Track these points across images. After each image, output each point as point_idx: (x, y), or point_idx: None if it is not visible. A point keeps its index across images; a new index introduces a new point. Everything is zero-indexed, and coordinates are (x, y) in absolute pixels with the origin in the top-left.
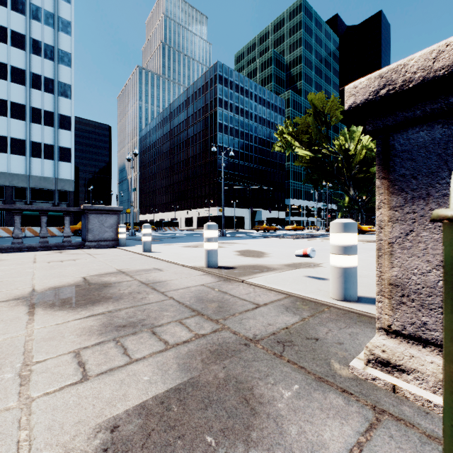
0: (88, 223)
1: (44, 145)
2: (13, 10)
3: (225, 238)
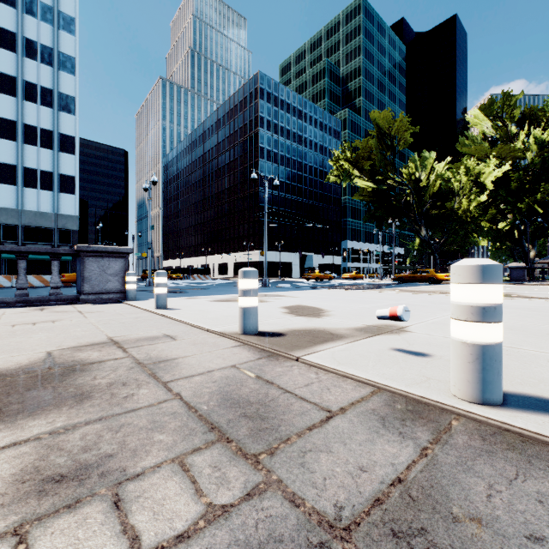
0: (84, 269)
1: (41, 172)
2: (1, 2)
3: (268, 290)
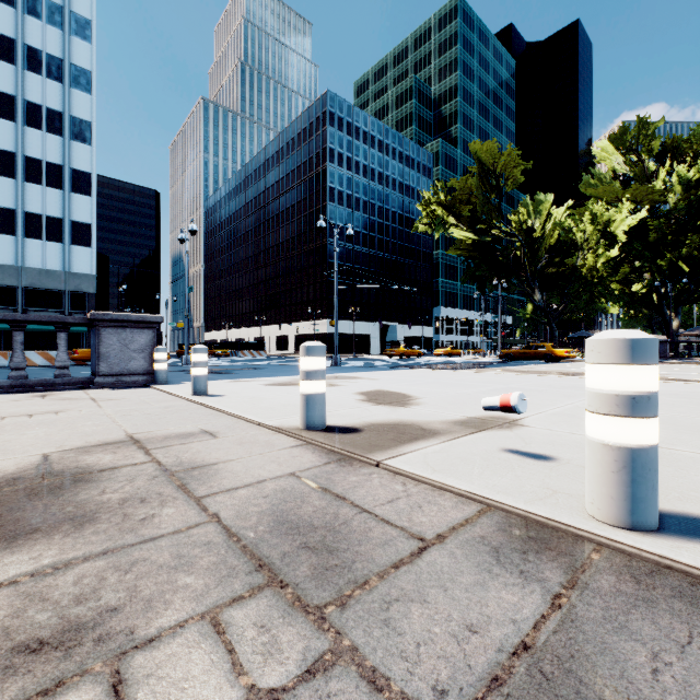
0: (100, 343)
1: (47, 218)
2: None
3: (339, 370)
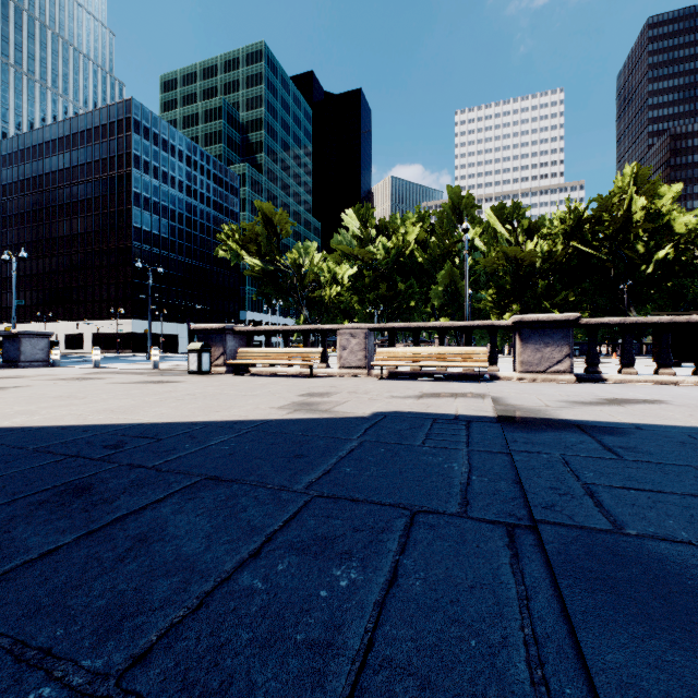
0: (21, 346)
1: None
2: None
3: None
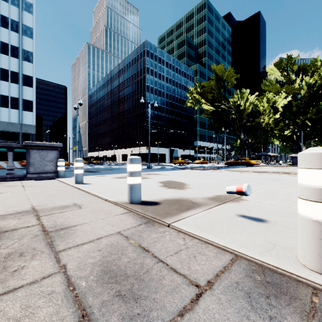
0: (30, 157)
1: (11, 98)
2: None
3: (151, 170)
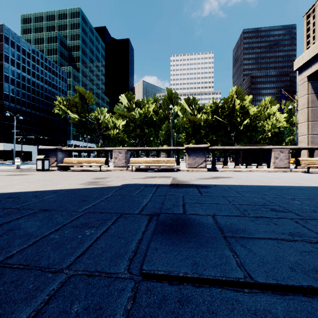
0: None
1: None
2: None
3: None
